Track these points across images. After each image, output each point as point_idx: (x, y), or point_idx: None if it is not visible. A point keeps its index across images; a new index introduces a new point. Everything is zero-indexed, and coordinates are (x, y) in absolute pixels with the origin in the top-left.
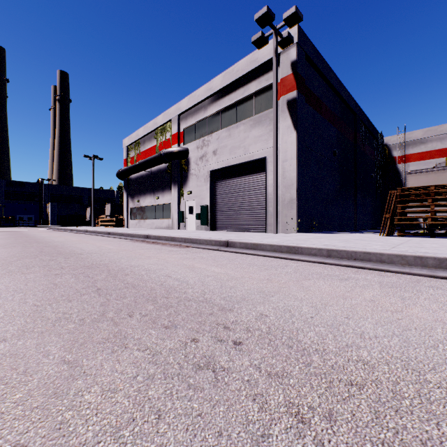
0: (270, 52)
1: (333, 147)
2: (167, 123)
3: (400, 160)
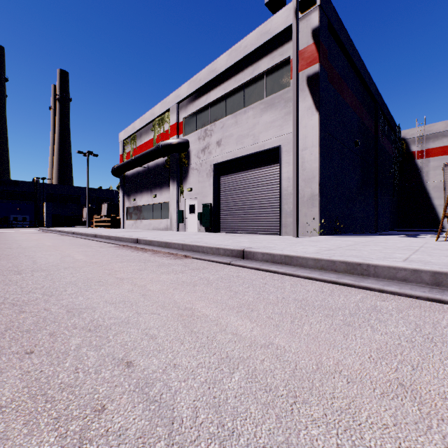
0: (286, 20)
1: (355, 136)
2: (165, 114)
3: (419, 155)
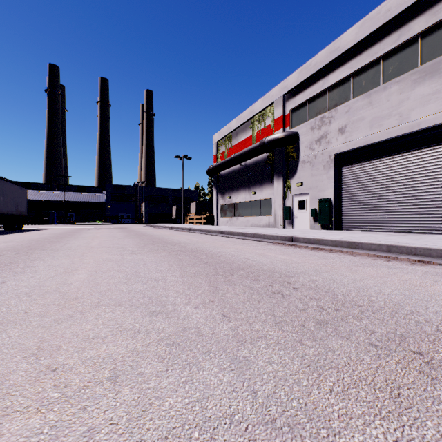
0: None
1: None
2: (266, 108)
3: None
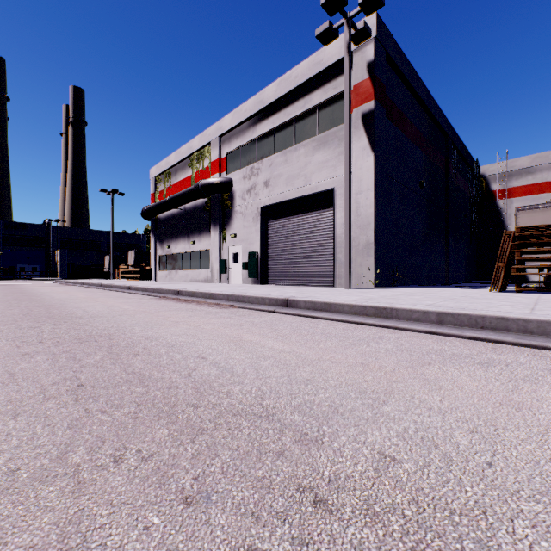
0: (340, 50)
1: (419, 176)
2: (205, 148)
3: (501, 195)
